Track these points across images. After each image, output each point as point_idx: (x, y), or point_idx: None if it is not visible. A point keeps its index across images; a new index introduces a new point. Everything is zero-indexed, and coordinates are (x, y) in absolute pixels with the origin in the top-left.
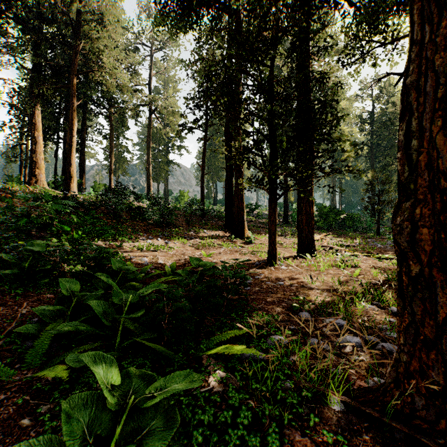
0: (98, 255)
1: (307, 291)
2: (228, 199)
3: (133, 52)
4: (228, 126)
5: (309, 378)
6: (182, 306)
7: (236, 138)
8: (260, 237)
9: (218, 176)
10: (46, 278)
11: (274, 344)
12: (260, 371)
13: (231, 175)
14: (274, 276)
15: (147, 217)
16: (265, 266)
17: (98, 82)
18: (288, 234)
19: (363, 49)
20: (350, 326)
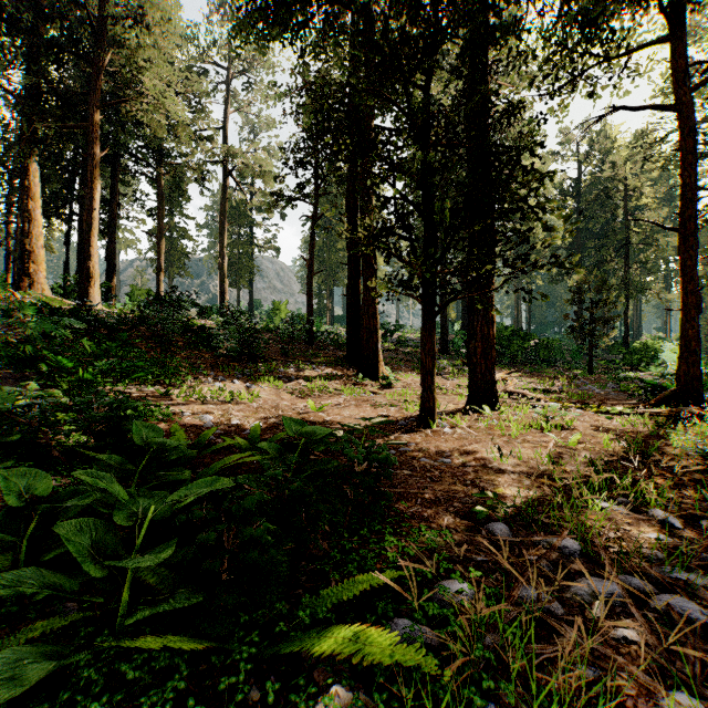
0: (113, 415)
1: (495, 476)
2: (351, 314)
3: (197, 75)
4: (351, 194)
5: (537, 702)
6: (258, 535)
7: (365, 214)
8: (405, 376)
9: (336, 278)
10: (11, 458)
11: (449, 602)
12: (429, 682)
13: (357, 276)
14: (432, 446)
15: (216, 344)
16: (416, 428)
17: (138, 121)
18: (449, 371)
19: (574, 68)
20: (587, 552)
